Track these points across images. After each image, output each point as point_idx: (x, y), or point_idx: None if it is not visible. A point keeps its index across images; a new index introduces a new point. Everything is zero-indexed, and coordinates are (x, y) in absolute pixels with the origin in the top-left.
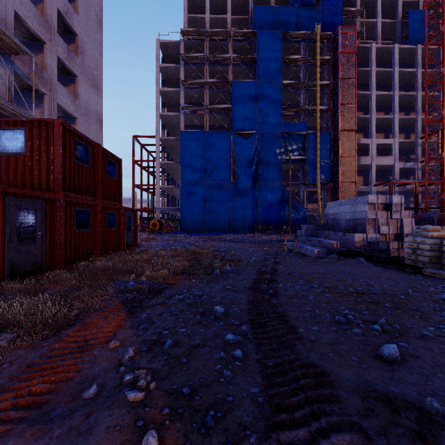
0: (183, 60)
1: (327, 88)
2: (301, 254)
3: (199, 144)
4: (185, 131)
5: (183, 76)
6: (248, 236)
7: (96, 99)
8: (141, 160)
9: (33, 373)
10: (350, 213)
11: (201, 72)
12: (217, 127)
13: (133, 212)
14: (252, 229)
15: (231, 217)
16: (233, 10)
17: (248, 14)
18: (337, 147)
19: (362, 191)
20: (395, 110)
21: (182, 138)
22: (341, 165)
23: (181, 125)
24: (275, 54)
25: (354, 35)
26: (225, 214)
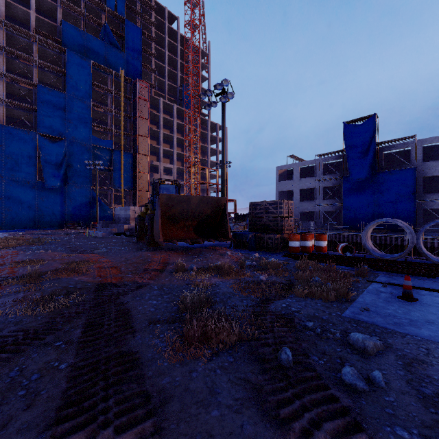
0: None
1: (130, 119)
2: (96, 237)
3: None
4: None
5: None
6: (58, 231)
7: None
8: None
9: (5, 255)
10: (124, 214)
11: None
12: (16, 120)
13: None
14: (62, 226)
15: (37, 215)
16: (38, 6)
17: (56, 19)
18: (136, 164)
19: None
20: (174, 146)
21: None
22: (139, 179)
23: None
24: (85, 77)
25: (148, 89)
26: (29, 211)
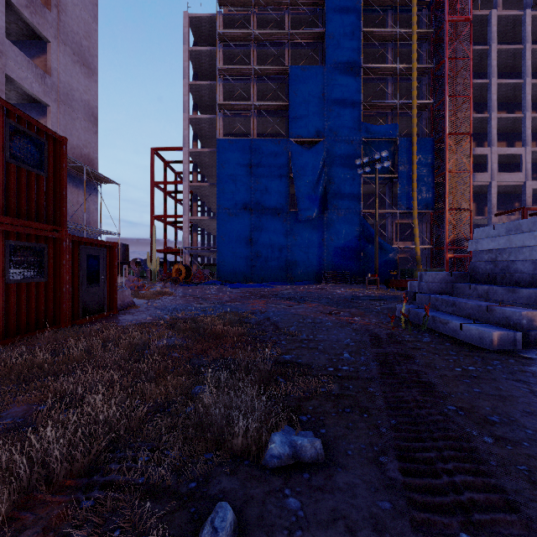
0: (221, 41)
1: (426, 76)
2: (448, 340)
3: (242, 157)
4: (224, 138)
5: (221, 63)
6: (315, 289)
7: (86, 84)
8: (163, 182)
9: None
10: None
11: (246, 59)
12: (269, 136)
13: (107, 248)
14: (319, 278)
15: (289, 261)
16: None
17: None
18: (443, 158)
19: (474, 224)
20: (526, 105)
21: (219, 149)
22: (449, 185)
23: (219, 132)
24: (352, 27)
25: None
26: (280, 256)
